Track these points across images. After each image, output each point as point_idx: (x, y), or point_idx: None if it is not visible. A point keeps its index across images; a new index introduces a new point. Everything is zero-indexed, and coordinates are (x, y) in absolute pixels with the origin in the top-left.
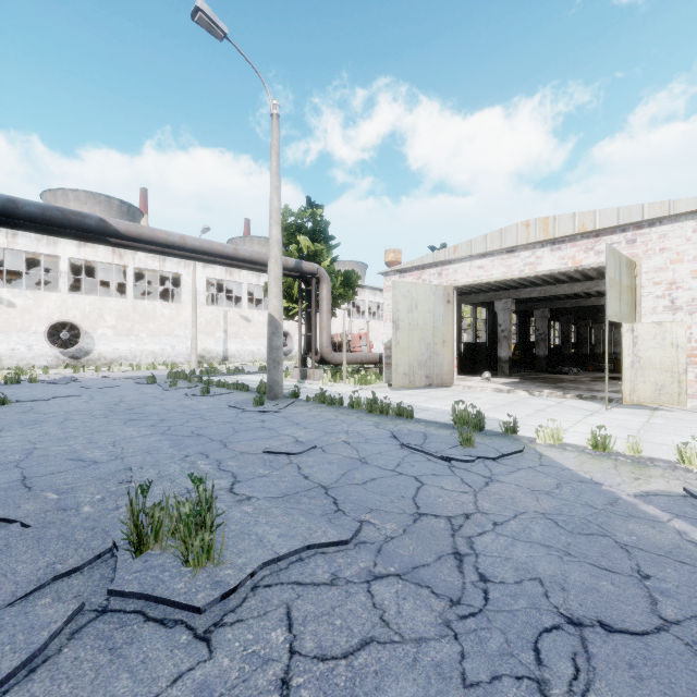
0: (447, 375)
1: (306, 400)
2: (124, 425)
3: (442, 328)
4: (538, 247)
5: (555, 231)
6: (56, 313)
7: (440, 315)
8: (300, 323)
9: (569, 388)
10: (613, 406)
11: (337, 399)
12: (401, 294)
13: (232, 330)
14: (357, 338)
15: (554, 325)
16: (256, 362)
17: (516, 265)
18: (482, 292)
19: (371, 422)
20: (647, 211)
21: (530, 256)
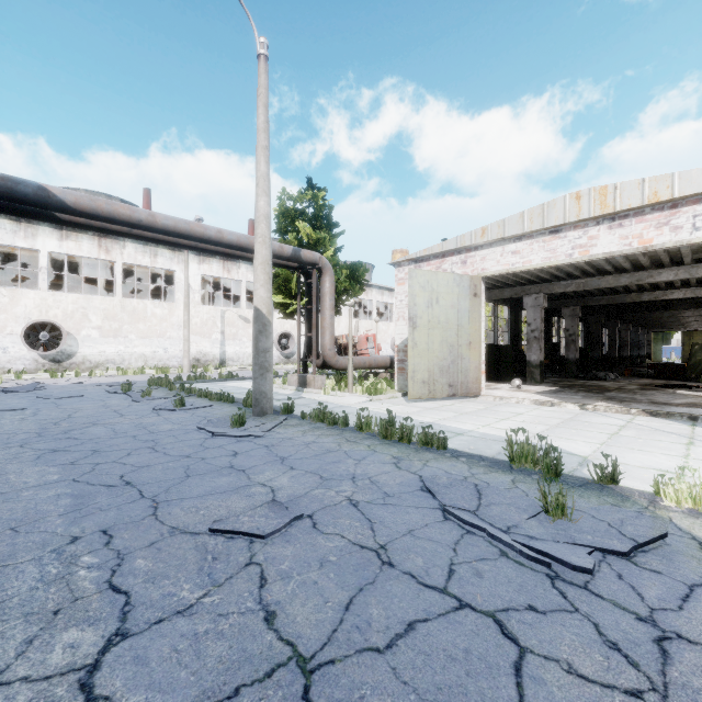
0: (473, 383)
1: (301, 417)
2: (33, 461)
3: (468, 326)
4: (592, 225)
5: (617, 203)
6: (34, 312)
7: (465, 311)
8: (298, 322)
9: (624, 399)
10: None
11: (340, 417)
12: (419, 285)
13: (230, 331)
14: (364, 339)
15: None
16: None
17: (562, 248)
18: (508, 287)
19: (388, 456)
20: None
21: (581, 236)
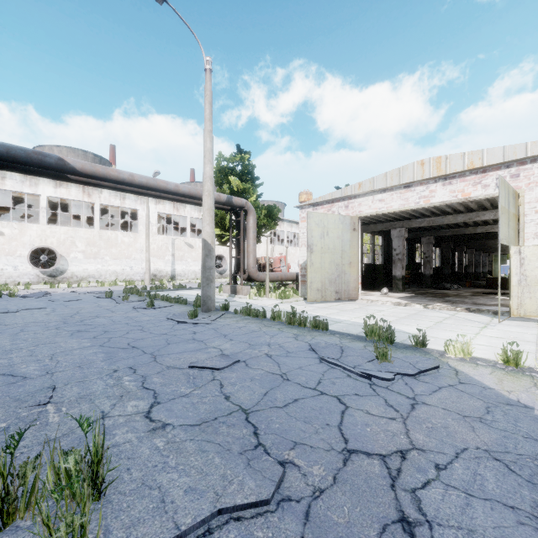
0: (353, 290)
1: (234, 312)
2: (70, 336)
3: (349, 251)
4: (431, 183)
5: (447, 168)
6: (37, 240)
7: (347, 240)
8: (231, 248)
9: (456, 302)
10: (504, 319)
11: (260, 312)
12: (315, 223)
13: (178, 254)
14: (278, 260)
15: (435, 250)
16: (197, 279)
17: (412, 198)
18: (380, 222)
19: (291, 333)
20: (530, 149)
21: (425, 190)
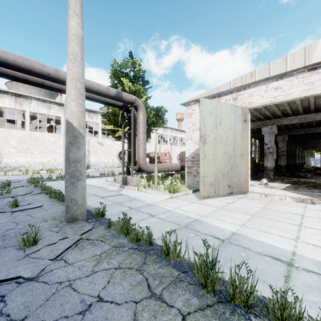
0: (244, 183)
1: (107, 224)
2: None
3: (240, 143)
4: None
5: None
6: None
7: (239, 131)
8: (122, 142)
9: None
10: None
11: (143, 235)
12: (207, 111)
13: (92, 150)
14: (163, 154)
15: None
16: (106, 168)
17: (320, 80)
18: (250, 122)
19: None
20: None
21: None
